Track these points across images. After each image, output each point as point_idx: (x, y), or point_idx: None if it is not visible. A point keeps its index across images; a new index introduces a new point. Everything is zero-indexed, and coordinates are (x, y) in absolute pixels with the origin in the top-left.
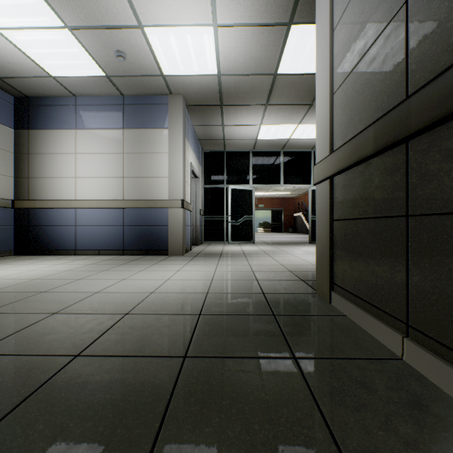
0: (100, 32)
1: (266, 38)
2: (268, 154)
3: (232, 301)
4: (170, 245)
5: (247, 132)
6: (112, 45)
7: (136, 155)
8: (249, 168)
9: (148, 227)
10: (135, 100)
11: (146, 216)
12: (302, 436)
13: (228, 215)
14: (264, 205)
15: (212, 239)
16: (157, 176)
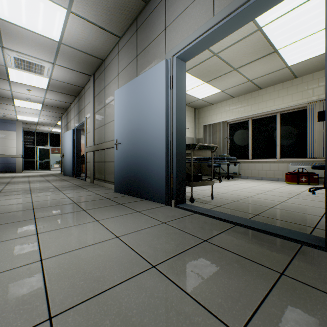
0: (2, 113)
1: (53, 121)
2: (57, 135)
3: (45, 174)
4: (17, 169)
5: (47, 129)
6: (3, 114)
7: (1, 139)
8: (48, 139)
9: (7, 164)
10: (1, 120)
11: (6, 160)
12: (52, 175)
13: (38, 159)
14: (59, 151)
15: (29, 169)
16: (11, 147)
